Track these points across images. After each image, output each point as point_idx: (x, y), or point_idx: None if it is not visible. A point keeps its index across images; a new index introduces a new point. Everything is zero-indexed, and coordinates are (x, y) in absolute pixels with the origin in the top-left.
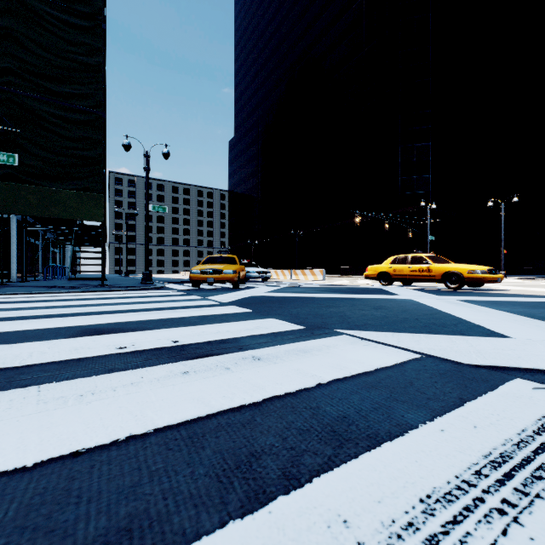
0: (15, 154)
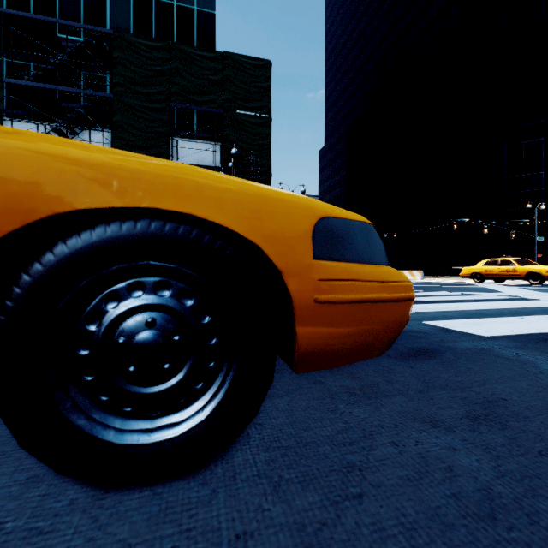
0: None
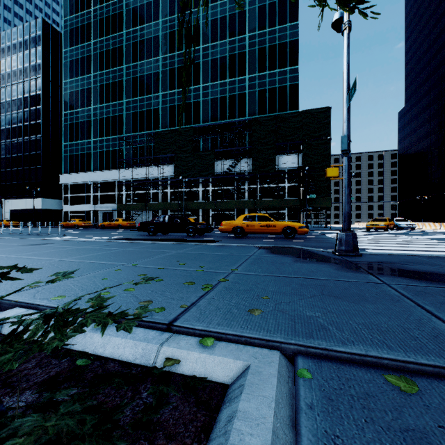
0: (315, 195)
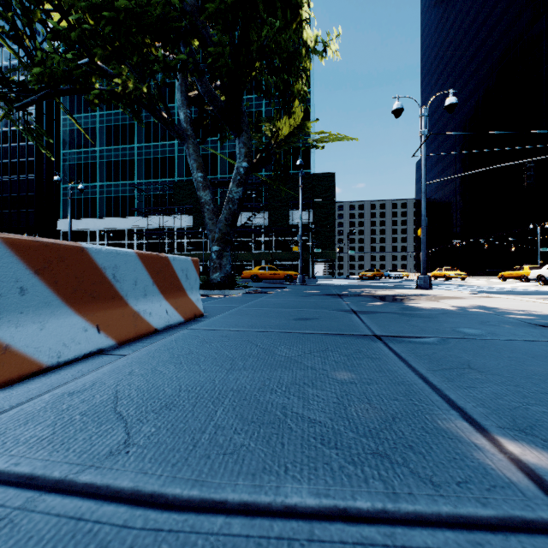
0: (320, 249)
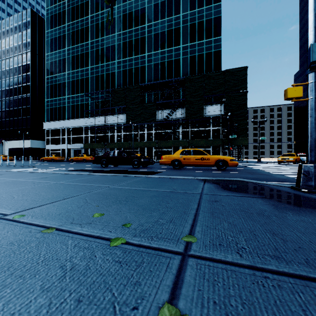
0: (235, 135)
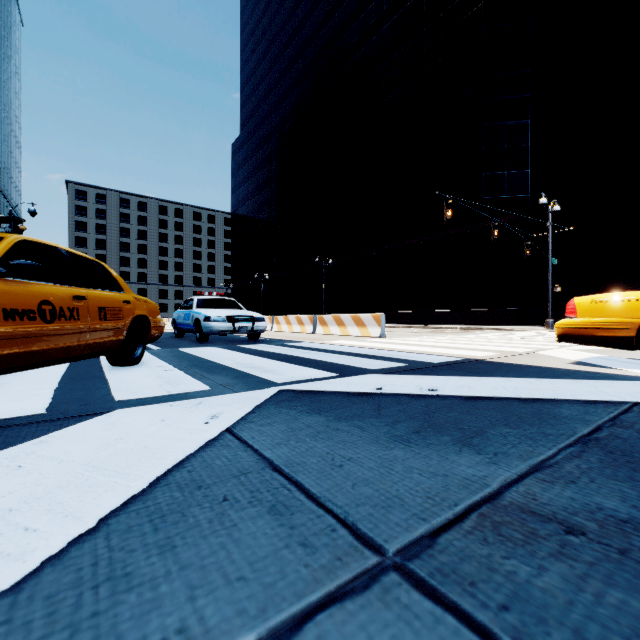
0: None
